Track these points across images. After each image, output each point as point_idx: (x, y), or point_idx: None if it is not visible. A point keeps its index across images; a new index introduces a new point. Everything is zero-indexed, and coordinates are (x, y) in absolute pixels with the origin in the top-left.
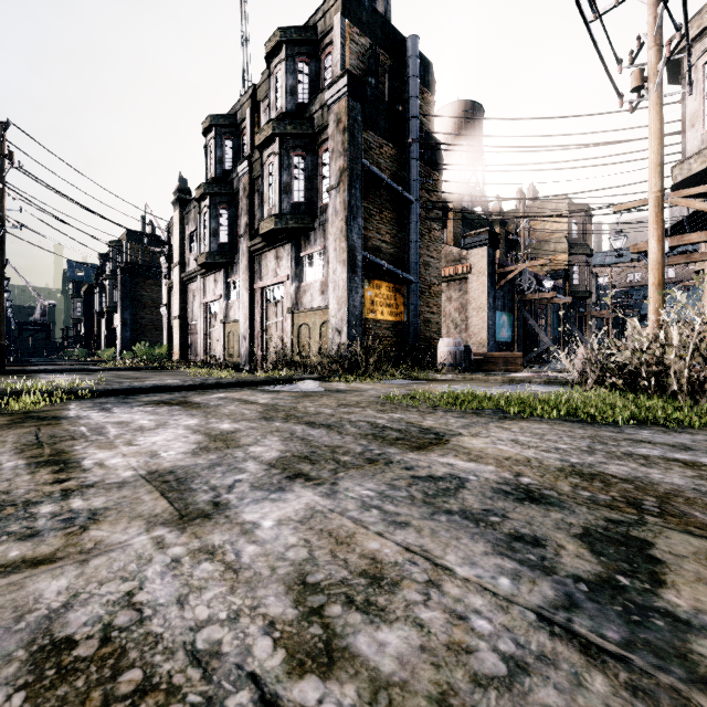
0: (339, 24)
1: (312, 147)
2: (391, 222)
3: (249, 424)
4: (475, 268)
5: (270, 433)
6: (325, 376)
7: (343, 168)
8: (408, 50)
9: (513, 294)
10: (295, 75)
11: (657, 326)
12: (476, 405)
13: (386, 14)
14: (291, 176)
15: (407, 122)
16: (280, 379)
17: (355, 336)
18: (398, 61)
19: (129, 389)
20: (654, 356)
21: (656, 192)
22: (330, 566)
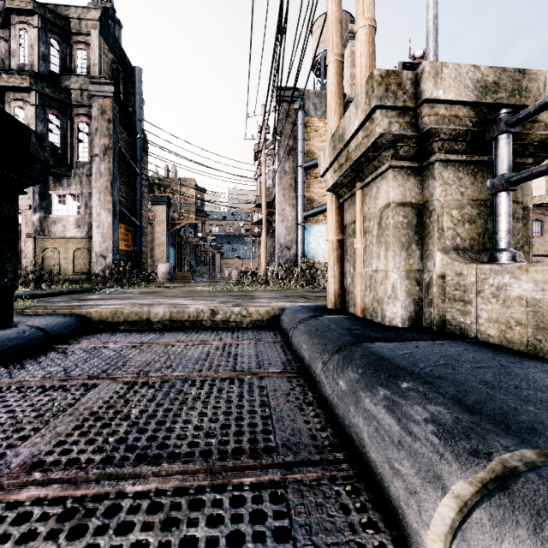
0: (98, 39)
1: (67, 113)
2: (126, 184)
3: (187, 298)
4: (158, 218)
5: (206, 298)
6: (109, 286)
7: (108, 146)
8: (136, 74)
9: (175, 236)
10: (47, 46)
11: (265, 262)
12: (237, 290)
13: (119, 40)
14: (47, 128)
15: (135, 120)
16: (90, 288)
17: (116, 260)
18: (127, 75)
19: (17, 296)
20: (265, 273)
21: (265, 215)
22: (284, 301)
